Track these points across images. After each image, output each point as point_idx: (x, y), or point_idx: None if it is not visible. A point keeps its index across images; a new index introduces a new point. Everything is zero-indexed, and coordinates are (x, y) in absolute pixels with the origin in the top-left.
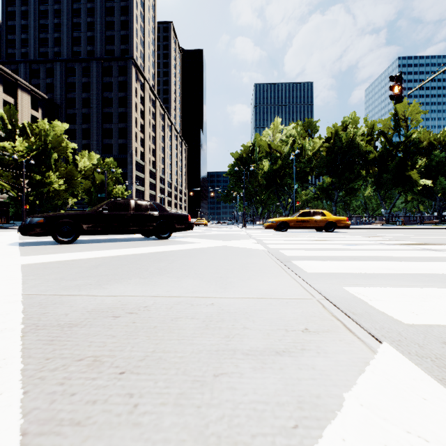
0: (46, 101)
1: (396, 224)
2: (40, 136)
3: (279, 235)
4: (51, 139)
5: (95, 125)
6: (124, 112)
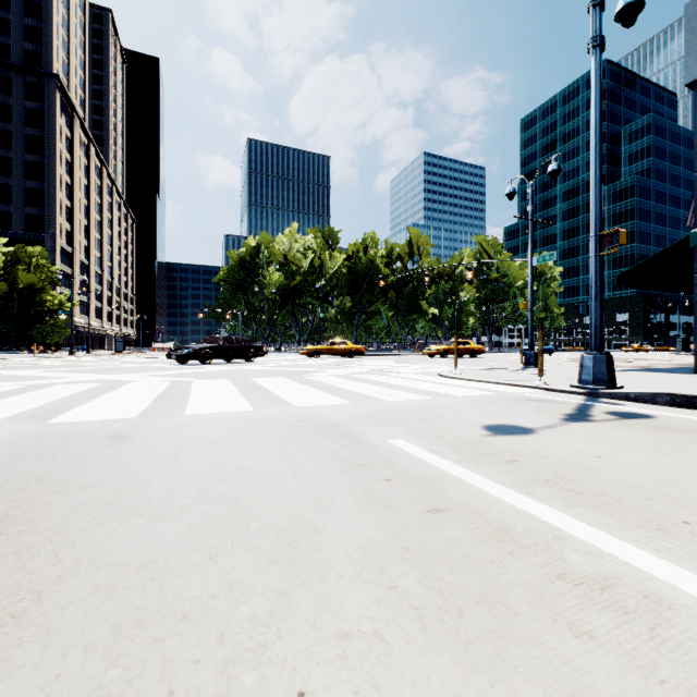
0: None
1: (411, 351)
2: None
3: (318, 359)
4: None
5: None
6: (38, 162)
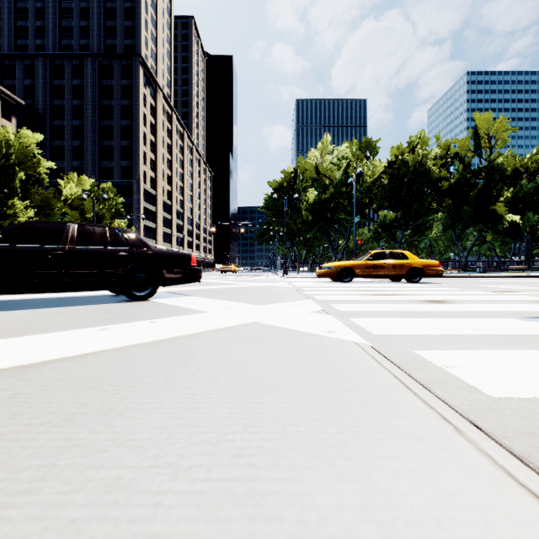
0: (23, 108)
1: (476, 271)
2: (1, 147)
3: (346, 288)
4: (16, 152)
5: (91, 141)
6: (129, 126)
